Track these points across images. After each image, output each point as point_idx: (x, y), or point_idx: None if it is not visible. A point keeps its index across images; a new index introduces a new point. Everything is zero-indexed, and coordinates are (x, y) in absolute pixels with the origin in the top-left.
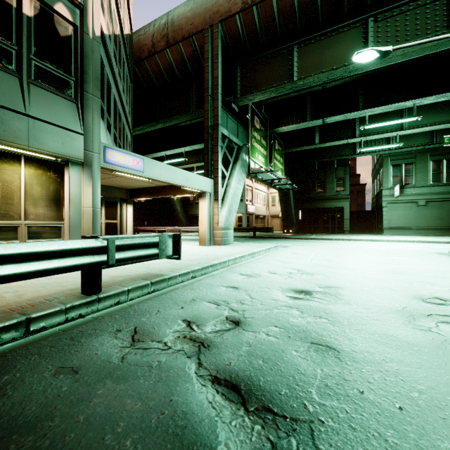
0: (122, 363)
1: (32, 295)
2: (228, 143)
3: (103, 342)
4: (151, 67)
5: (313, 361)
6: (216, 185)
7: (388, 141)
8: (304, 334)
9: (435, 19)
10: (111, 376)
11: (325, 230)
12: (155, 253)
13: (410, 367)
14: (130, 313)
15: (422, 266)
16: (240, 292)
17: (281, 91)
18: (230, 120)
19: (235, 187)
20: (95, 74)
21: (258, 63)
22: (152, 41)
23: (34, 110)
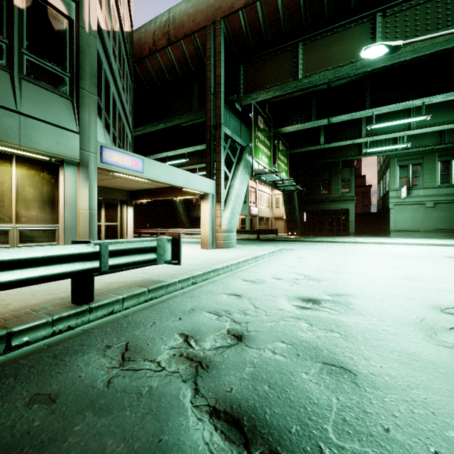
0: (108, 388)
1: (19, 305)
2: (231, 143)
3: (89, 362)
4: (152, 66)
5: (327, 386)
6: (218, 186)
7: (395, 141)
8: (314, 351)
9: (446, 13)
10: (93, 406)
11: (330, 233)
12: (152, 258)
13: (439, 395)
14: (123, 325)
15: (435, 272)
16: (243, 300)
17: (286, 90)
18: (233, 120)
19: (239, 188)
20: (92, 70)
21: (262, 61)
22: (153, 39)
23: (26, 107)
